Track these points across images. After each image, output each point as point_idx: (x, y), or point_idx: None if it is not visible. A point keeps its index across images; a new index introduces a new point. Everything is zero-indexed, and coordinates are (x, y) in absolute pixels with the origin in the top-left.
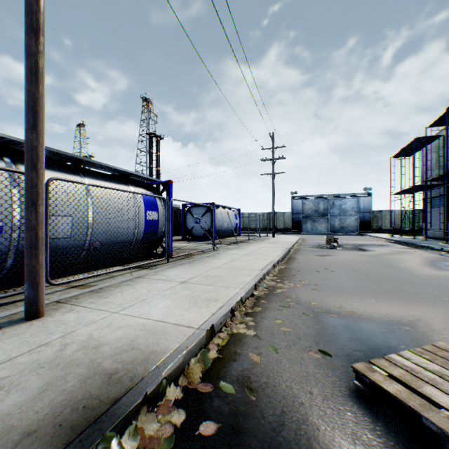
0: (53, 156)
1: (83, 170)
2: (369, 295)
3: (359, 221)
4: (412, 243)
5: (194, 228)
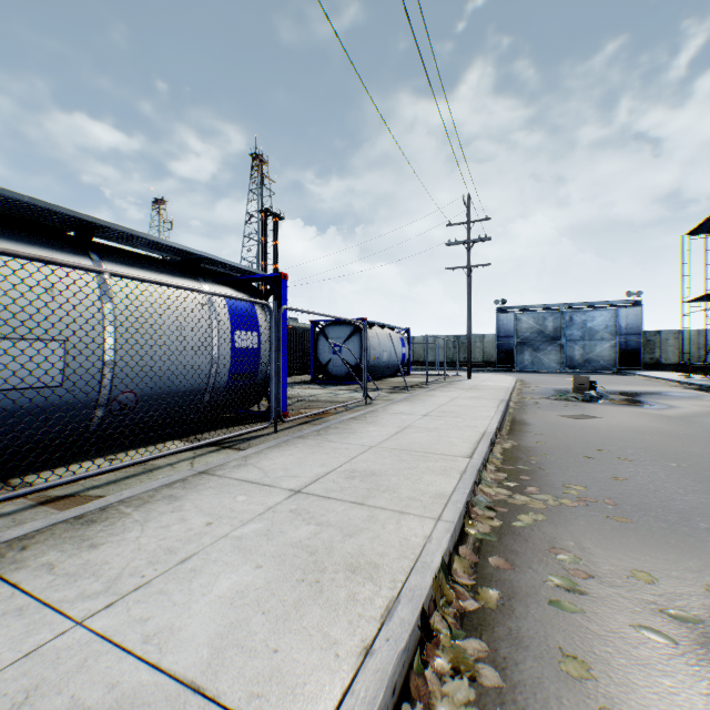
0: (34, 217)
1: (99, 247)
2: None
3: (618, 349)
4: None
5: (331, 362)
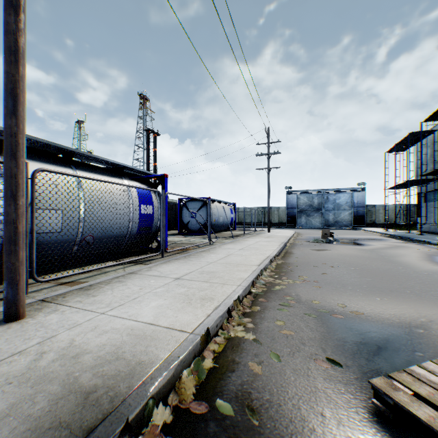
0: (43, 148)
1: (74, 163)
2: (373, 292)
3: (353, 215)
4: (408, 238)
5: (190, 222)
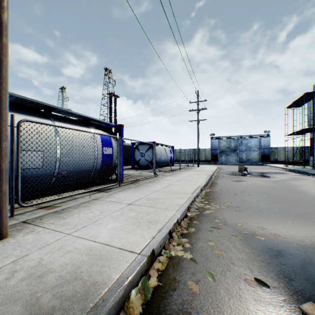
0: (30, 105)
1: (53, 116)
2: (284, 216)
3: (260, 155)
4: (304, 172)
5: (140, 160)
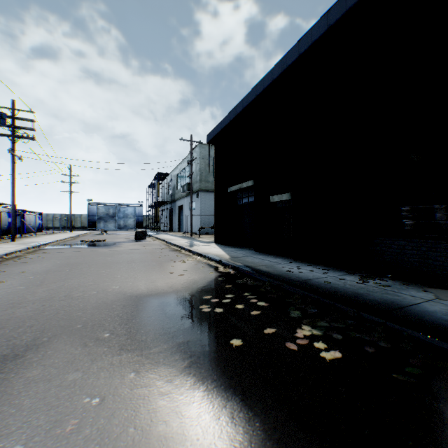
0: None
1: None
2: None
3: (136, 222)
4: None
5: None
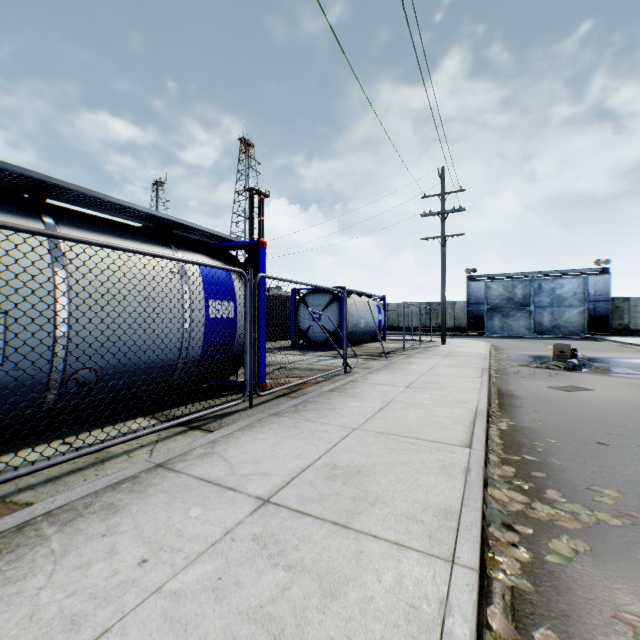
0: None
1: (56, 210)
2: None
3: (587, 316)
4: None
5: (311, 328)
